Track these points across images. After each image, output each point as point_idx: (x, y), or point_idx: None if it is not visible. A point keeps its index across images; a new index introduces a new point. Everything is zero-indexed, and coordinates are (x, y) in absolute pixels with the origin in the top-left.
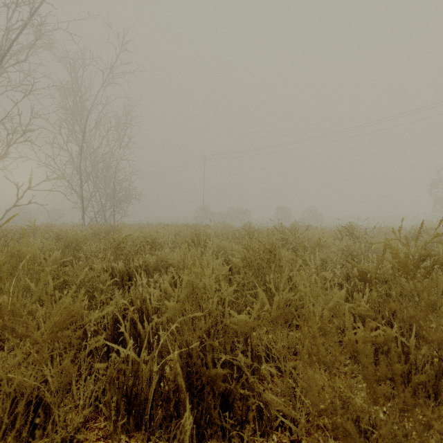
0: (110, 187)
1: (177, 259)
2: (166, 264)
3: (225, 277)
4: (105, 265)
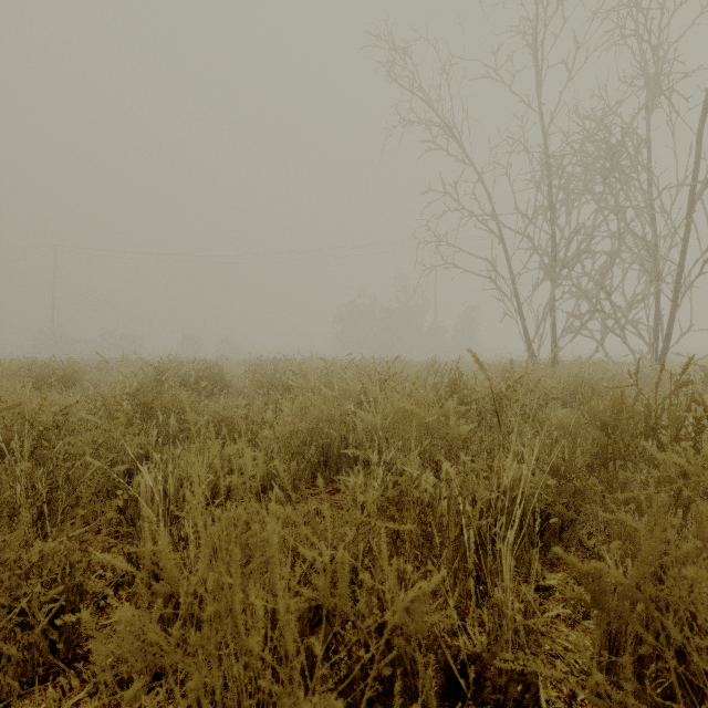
0: None
1: None
2: None
3: None
4: None
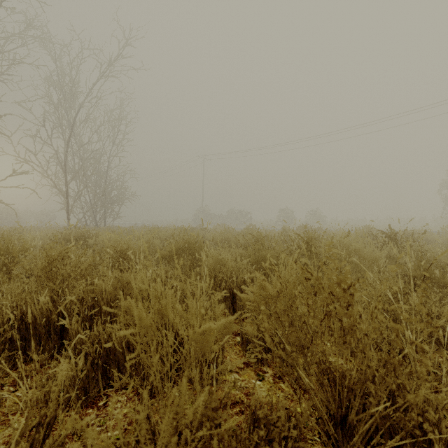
0: (101, 186)
1: (123, 307)
2: (132, 292)
3: (227, 309)
4: (16, 300)
